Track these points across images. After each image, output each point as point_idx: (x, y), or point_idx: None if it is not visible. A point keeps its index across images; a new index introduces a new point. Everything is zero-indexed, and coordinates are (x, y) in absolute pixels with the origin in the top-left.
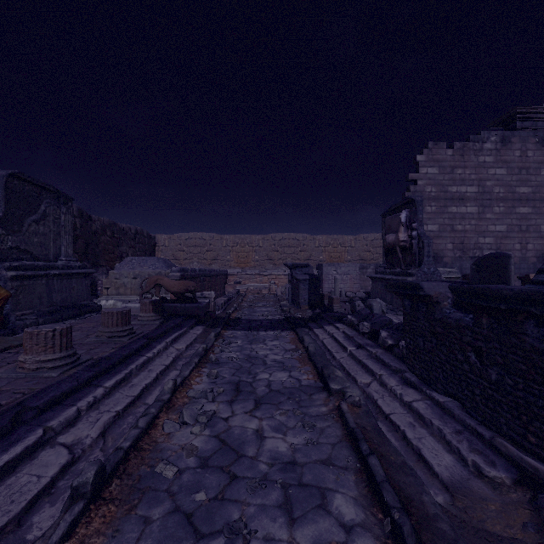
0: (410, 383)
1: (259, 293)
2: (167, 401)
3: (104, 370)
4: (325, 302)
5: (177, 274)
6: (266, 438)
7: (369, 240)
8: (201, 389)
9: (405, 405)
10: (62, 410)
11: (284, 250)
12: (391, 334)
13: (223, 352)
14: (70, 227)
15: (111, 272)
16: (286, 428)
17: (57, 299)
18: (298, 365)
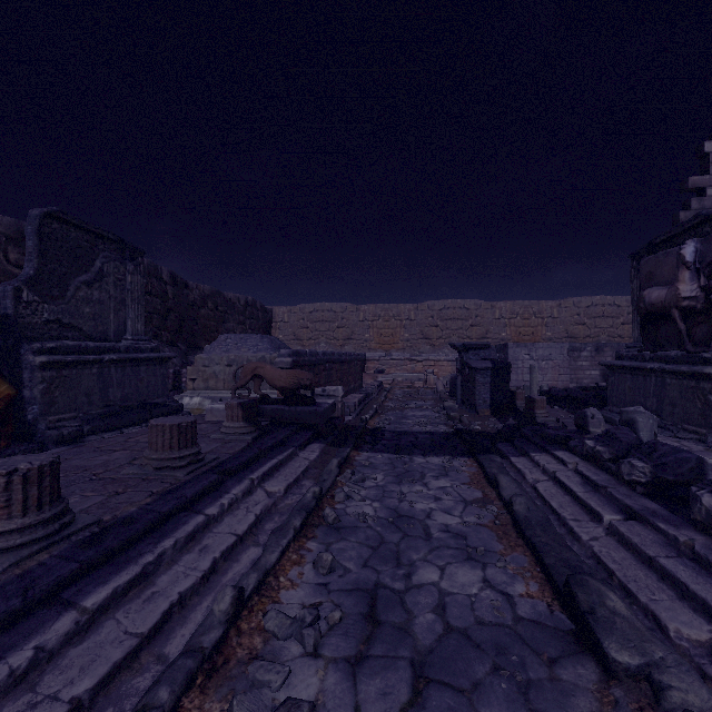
0: None
1: (410, 387)
2: (210, 651)
3: (105, 554)
4: (519, 404)
5: (286, 360)
6: None
7: (582, 307)
8: (295, 606)
9: None
10: None
11: (446, 324)
12: None
13: (351, 499)
14: (141, 292)
15: (198, 356)
16: None
17: (116, 396)
18: (497, 546)
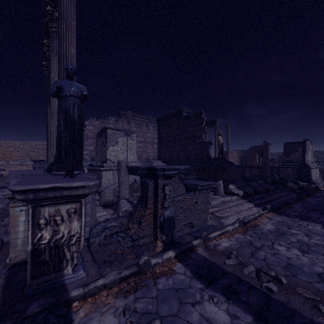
0: None
1: None
2: None
3: None
4: None
5: None
6: None
7: None
8: None
9: None
10: None
11: (39, 151)
12: None
13: None
14: None
15: None
16: None
17: None
18: None
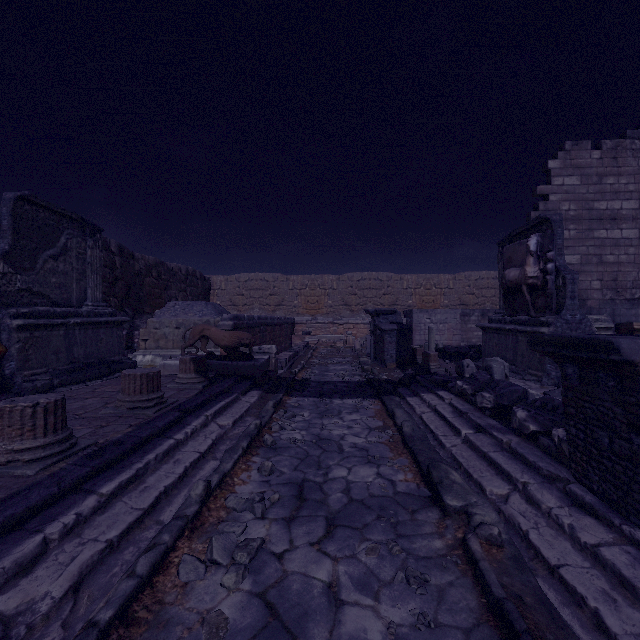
0: (584, 505)
1: (333, 346)
2: (192, 518)
3: (106, 463)
4: (418, 359)
5: (228, 323)
6: (344, 604)
7: (472, 280)
8: (246, 494)
9: (583, 548)
10: (17, 543)
11: (363, 293)
12: (533, 415)
13: (284, 430)
14: (99, 264)
15: (150, 320)
16: (377, 583)
17: (79, 354)
18: (389, 454)
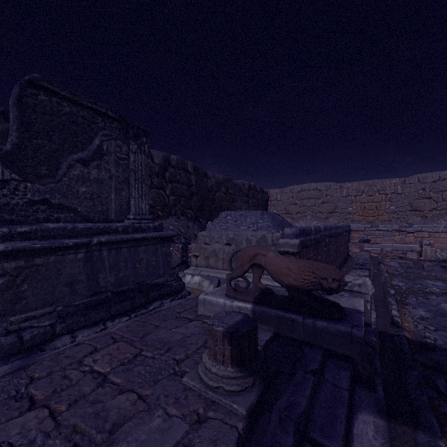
0: None
1: (403, 258)
2: None
3: None
4: None
5: (292, 242)
6: None
7: None
8: None
9: None
10: None
11: (442, 195)
12: None
13: None
14: (145, 172)
15: (200, 234)
16: None
17: (108, 281)
18: None
